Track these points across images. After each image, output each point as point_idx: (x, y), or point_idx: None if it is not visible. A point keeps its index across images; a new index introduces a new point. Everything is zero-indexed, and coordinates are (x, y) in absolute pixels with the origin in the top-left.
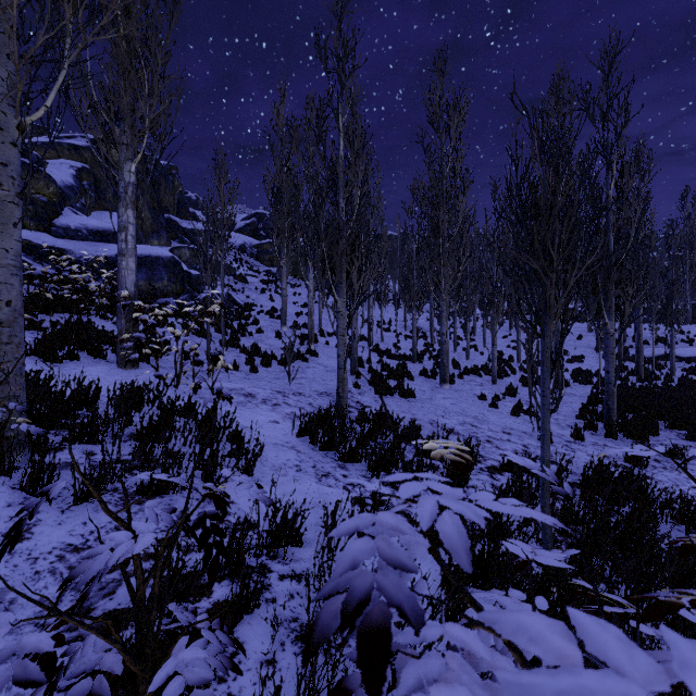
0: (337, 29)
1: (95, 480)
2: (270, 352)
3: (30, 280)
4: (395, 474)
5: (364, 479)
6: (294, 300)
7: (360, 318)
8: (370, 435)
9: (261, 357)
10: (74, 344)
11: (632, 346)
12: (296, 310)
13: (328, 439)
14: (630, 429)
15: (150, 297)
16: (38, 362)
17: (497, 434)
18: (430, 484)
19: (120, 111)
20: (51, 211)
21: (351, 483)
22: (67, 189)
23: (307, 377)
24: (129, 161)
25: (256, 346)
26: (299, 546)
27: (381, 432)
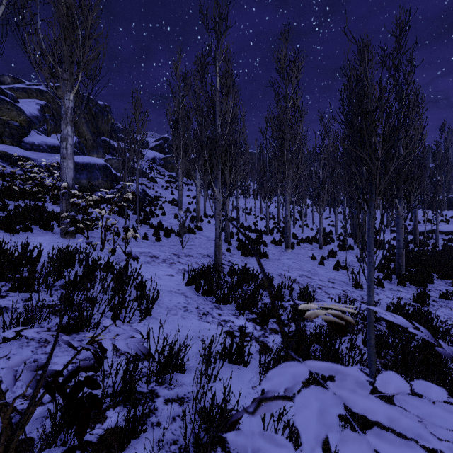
0: (215, 2)
1: (21, 322)
2: (170, 228)
3: (5, 178)
4: (279, 370)
5: (234, 316)
6: (187, 194)
7: (231, 206)
8: (238, 284)
9: (164, 231)
10: (30, 220)
11: (409, 224)
12: (188, 200)
13: (208, 288)
14: (414, 279)
15: (89, 190)
16: (1, 233)
17: (325, 283)
18: (343, 395)
19: (62, 57)
20: (22, 132)
21: (224, 320)
22: (34, 118)
23: (195, 245)
24: (69, 92)
25: (160, 223)
26: (183, 372)
27: (245, 282)
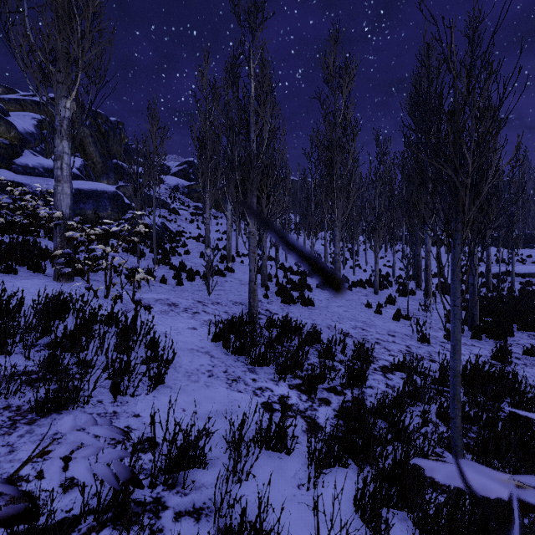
0: None
1: None
2: (195, 269)
3: None
4: None
5: (272, 382)
6: (216, 229)
7: (269, 243)
8: (277, 339)
9: (187, 273)
10: (16, 260)
11: (479, 265)
12: (218, 236)
13: (240, 345)
14: (491, 331)
15: (95, 223)
16: None
17: (384, 336)
18: None
19: (56, 53)
20: (12, 152)
21: (260, 387)
22: (28, 135)
23: (224, 289)
24: (65, 98)
25: (182, 264)
26: (202, 467)
27: (286, 336)
